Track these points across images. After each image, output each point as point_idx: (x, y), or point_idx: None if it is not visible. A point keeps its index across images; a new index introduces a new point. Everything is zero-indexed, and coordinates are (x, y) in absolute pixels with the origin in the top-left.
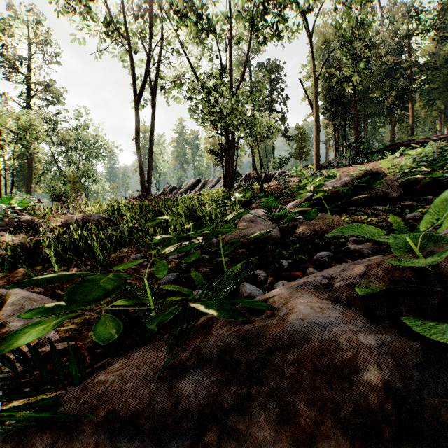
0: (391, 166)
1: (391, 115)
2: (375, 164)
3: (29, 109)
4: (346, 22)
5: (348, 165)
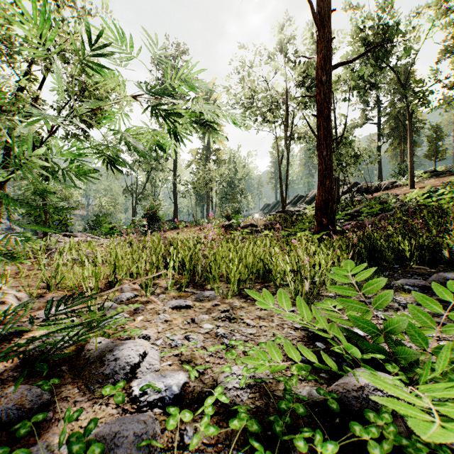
0: None
1: None
2: None
3: (209, 155)
4: None
5: None
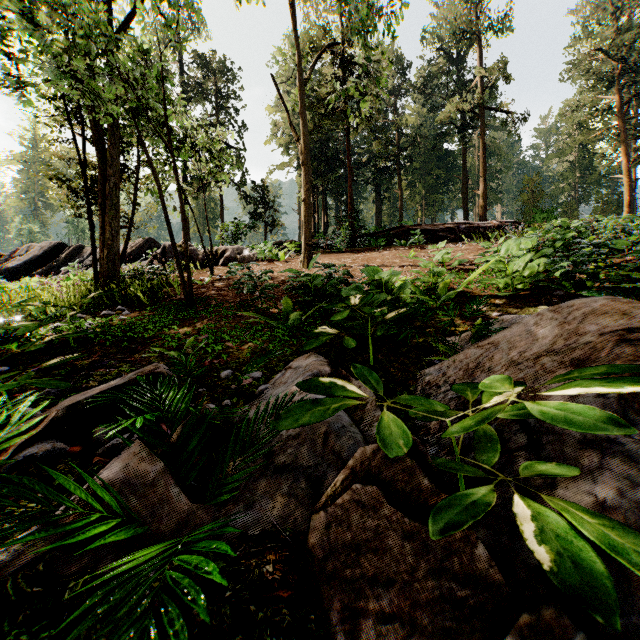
0: (439, 264)
1: (378, 190)
2: (394, 255)
3: None
4: (335, 31)
5: (346, 251)
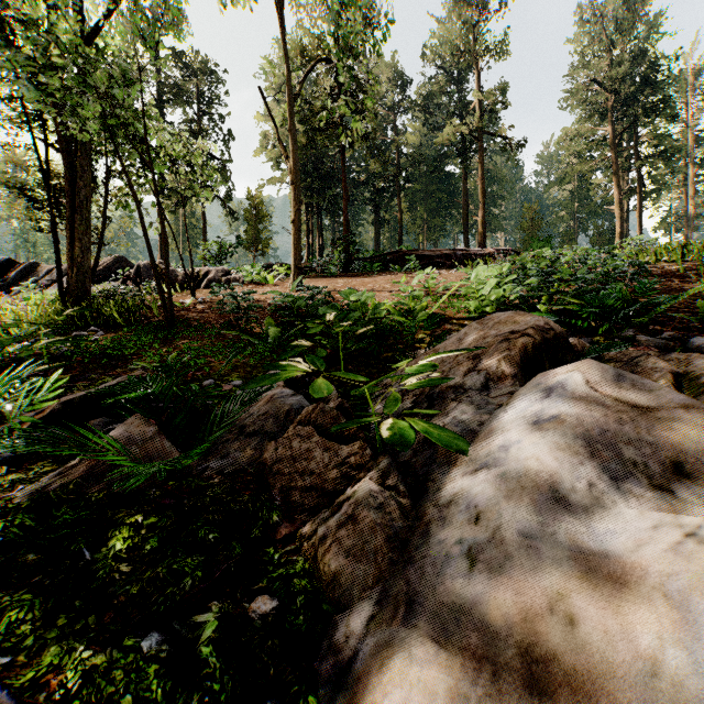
0: (426, 290)
1: (377, 212)
2: (387, 280)
3: None
4: (330, 41)
5: (340, 275)
